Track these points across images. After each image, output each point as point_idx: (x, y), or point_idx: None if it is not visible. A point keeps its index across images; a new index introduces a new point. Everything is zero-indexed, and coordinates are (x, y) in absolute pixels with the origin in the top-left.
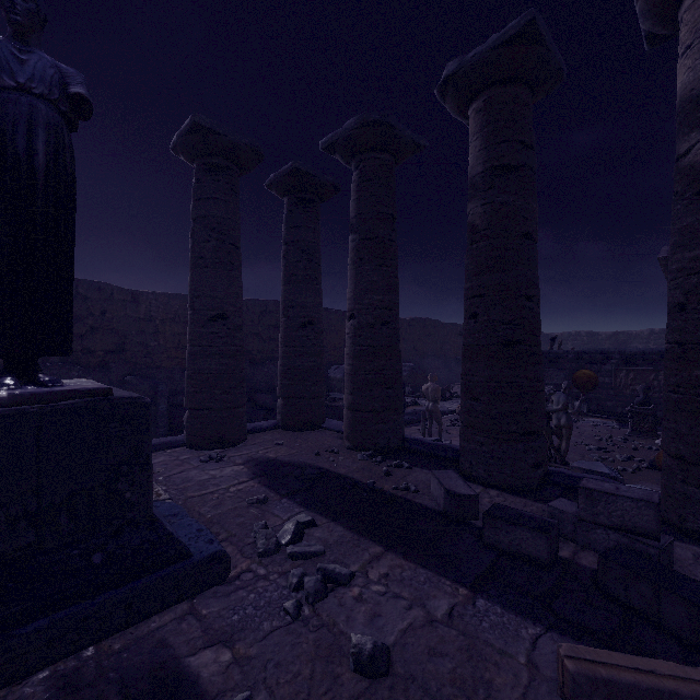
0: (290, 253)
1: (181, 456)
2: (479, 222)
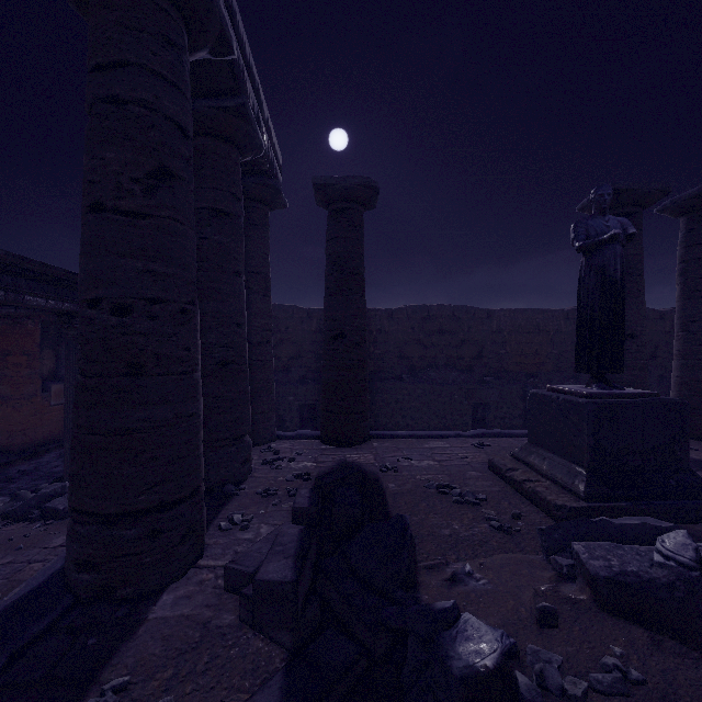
0: (690, 270)
1: None
2: None
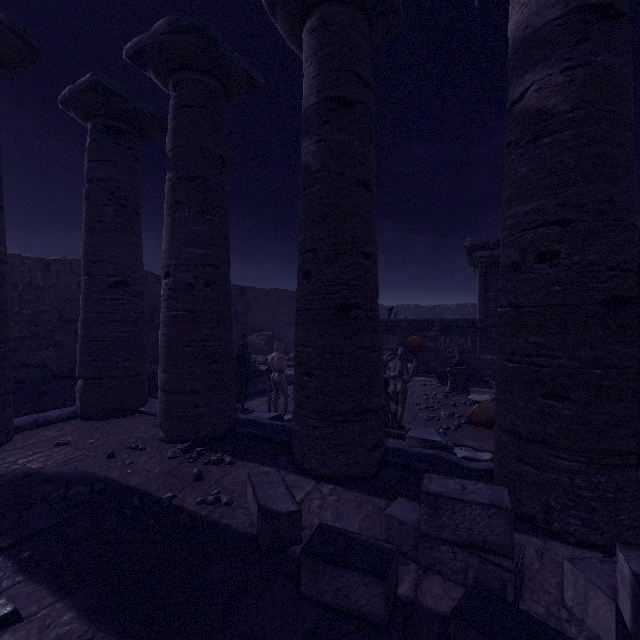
0: (93, 193)
1: None
2: (313, 162)
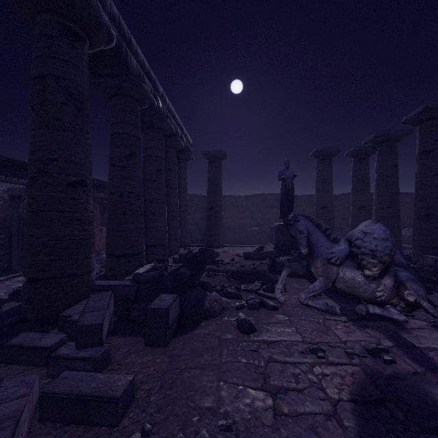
0: (354, 180)
1: None
2: (416, 171)
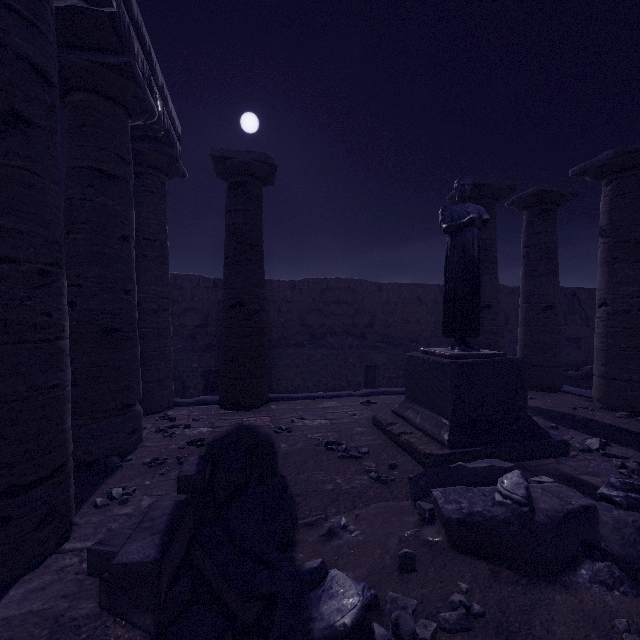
0: (531, 254)
1: None
2: None
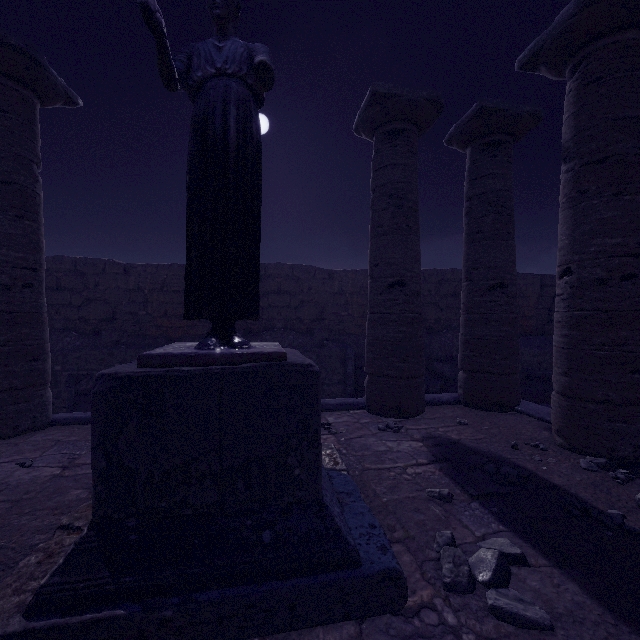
0: (473, 208)
1: (361, 419)
2: None
